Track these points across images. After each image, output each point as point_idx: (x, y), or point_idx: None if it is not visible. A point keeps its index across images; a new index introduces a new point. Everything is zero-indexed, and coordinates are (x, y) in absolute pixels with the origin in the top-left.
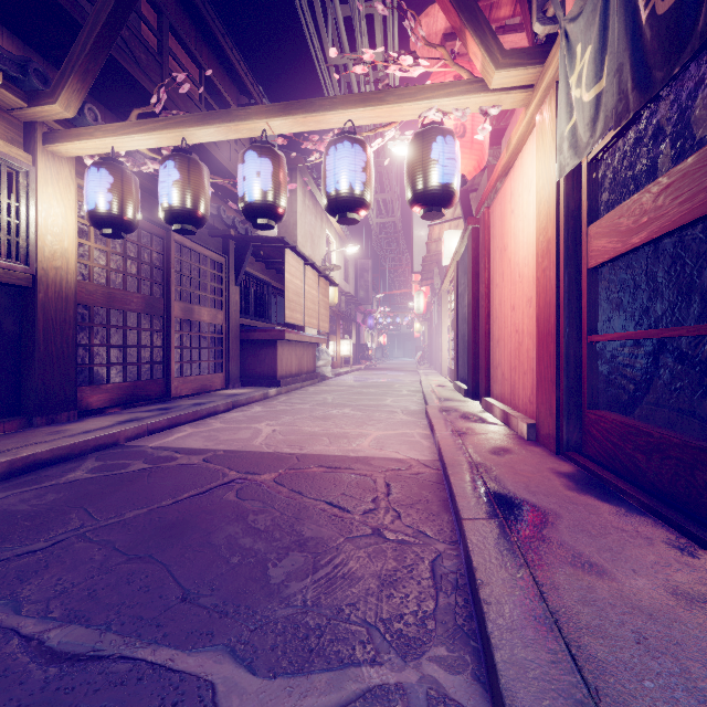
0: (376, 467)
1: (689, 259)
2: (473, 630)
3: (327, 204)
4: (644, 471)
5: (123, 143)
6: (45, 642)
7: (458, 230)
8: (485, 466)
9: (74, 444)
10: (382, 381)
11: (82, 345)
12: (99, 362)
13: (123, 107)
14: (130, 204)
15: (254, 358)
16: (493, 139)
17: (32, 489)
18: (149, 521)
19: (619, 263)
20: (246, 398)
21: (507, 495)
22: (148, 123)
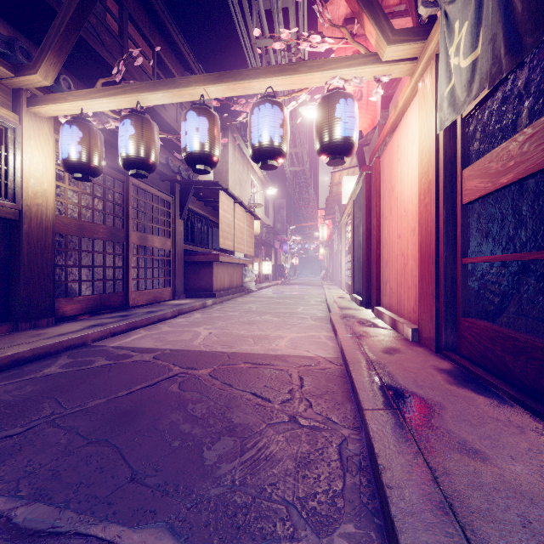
0: (291, 364)
1: (543, 196)
2: (376, 508)
3: (252, 154)
4: (511, 369)
5: (90, 105)
6: (12, 519)
7: (354, 176)
8: (379, 364)
9: (50, 345)
10: (295, 294)
11: (59, 265)
12: (73, 279)
13: (92, 79)
14: (96, 154)
15: (195, 276)
16: (382, 104)
17: (14, 382)
18: (107, 410)
19: (486, 200)
20: (189, 307)
21: (399, 388)
22: (110, 89)
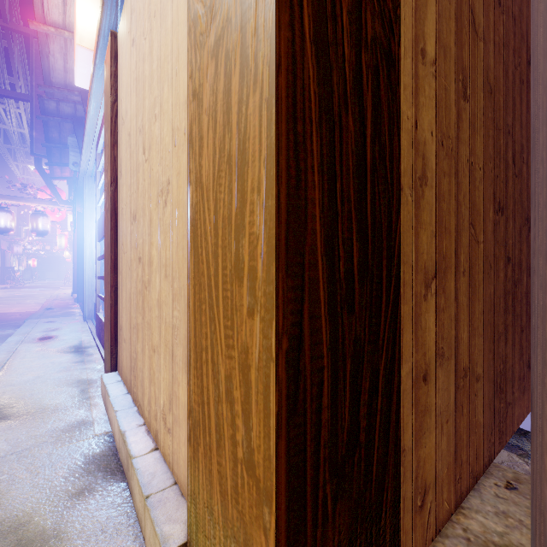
0: (17, 313)
1: None
2: None
3: None
4: None
5: None
6: None
7: None
8: (52, 306)
9: None
10: (27, 294)
11: None
12: None
13: None
14: None
15: None
16: None
17: None
18: None
19: None
20: None
21: (52, 308)
22: None
